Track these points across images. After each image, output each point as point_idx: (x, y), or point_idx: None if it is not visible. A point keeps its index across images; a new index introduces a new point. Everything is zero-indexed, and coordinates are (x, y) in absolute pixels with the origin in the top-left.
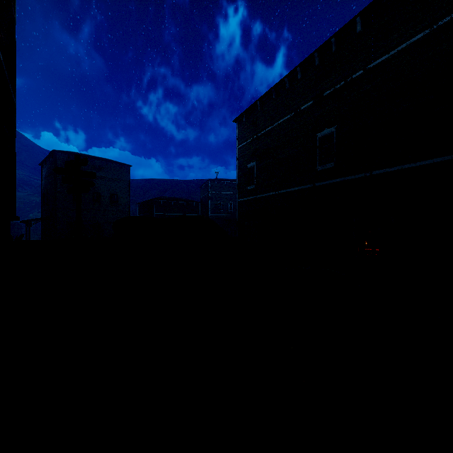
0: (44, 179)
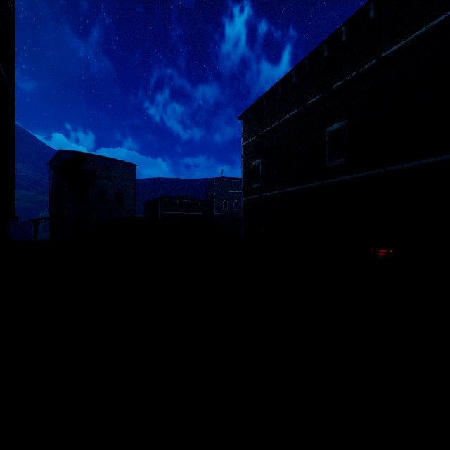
0: (52, 179)
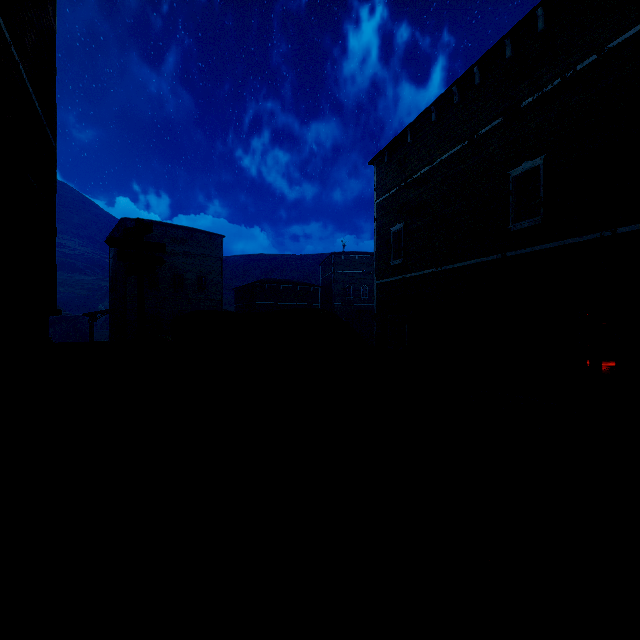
0: (113, 257)
